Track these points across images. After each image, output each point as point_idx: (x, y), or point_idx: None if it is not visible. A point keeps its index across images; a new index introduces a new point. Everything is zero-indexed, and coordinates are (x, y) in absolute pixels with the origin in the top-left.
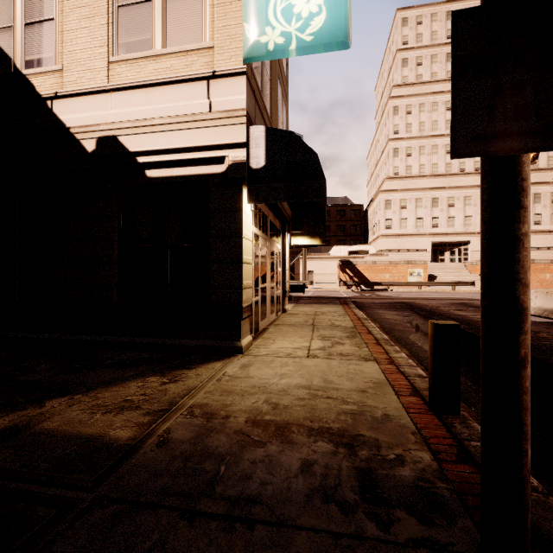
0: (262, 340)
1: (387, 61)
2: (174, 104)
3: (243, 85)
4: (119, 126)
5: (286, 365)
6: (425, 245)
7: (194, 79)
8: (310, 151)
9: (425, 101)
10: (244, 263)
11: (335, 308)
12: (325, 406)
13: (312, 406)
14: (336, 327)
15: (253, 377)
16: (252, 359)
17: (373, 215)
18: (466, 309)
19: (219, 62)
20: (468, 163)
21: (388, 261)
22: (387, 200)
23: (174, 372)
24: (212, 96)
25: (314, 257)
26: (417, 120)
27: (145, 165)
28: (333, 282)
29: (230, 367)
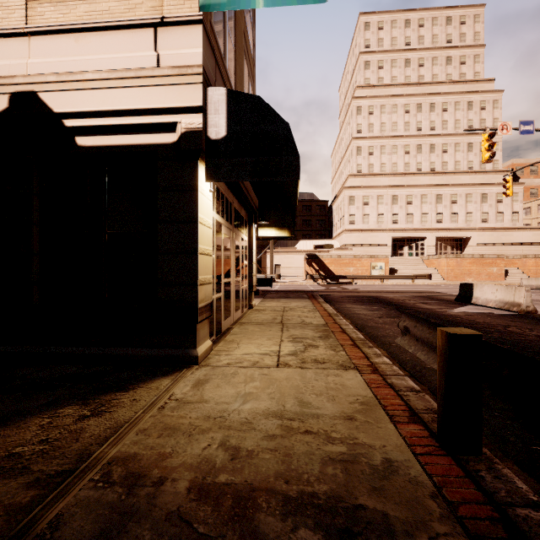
0: (224, 344)
1: (350, 63)
2: (112, 55)
3: (199, 37)
4: (40, 80)
5: (251, 380)
6: (386, 240)
7: (138, 25)
8: (281, 121)
9: (386, 103)
10: (200, 254)
11: (304, 302)
12: (304, 449)
13: (286, 450)
14: (307, 326)
15: (208, 400)
16: (210, 371)
17: (338, 211)
18: (430, 302)
19: (169, 7)
20: (425, 164)
21: (352, 255)
22: (351, 196)
23: (102, 397)
24: (160, 47)
25: (281, 250)
26: (379, 121)
27: (75, 130)
28: (300, 275)
29: (180, 386)
